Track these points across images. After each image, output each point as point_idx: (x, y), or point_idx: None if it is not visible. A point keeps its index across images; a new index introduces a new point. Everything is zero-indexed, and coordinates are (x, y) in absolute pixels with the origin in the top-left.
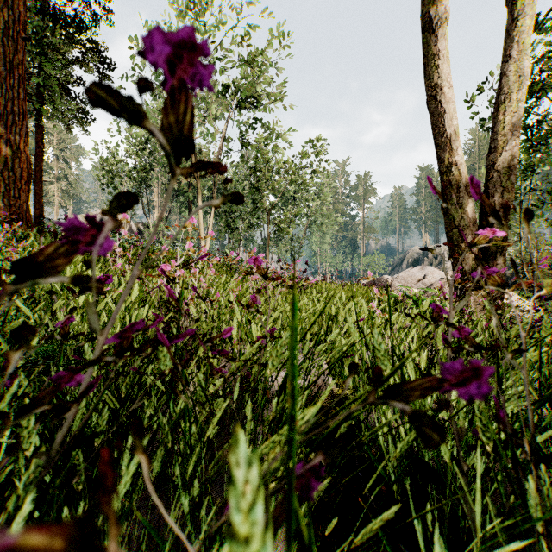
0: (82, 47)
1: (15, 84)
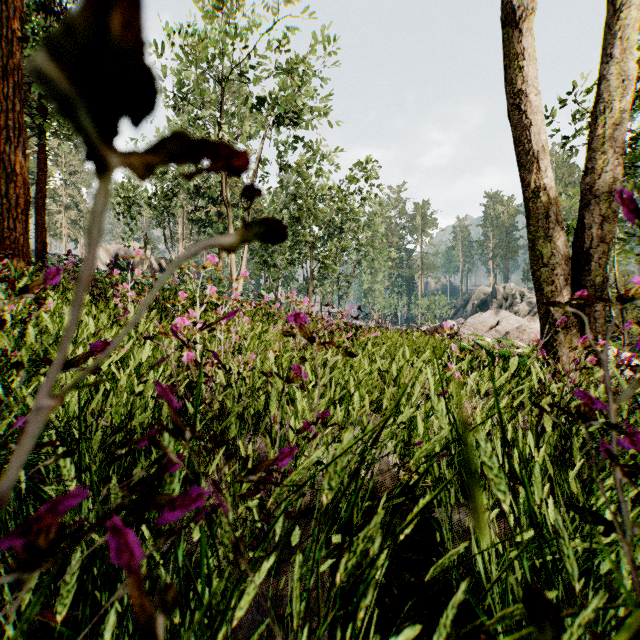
0: None
1: (9, 94)
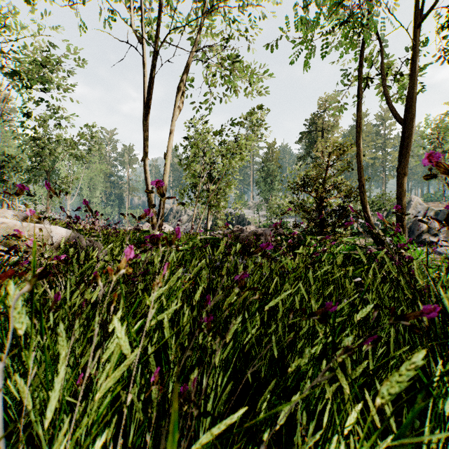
0: None
1: None
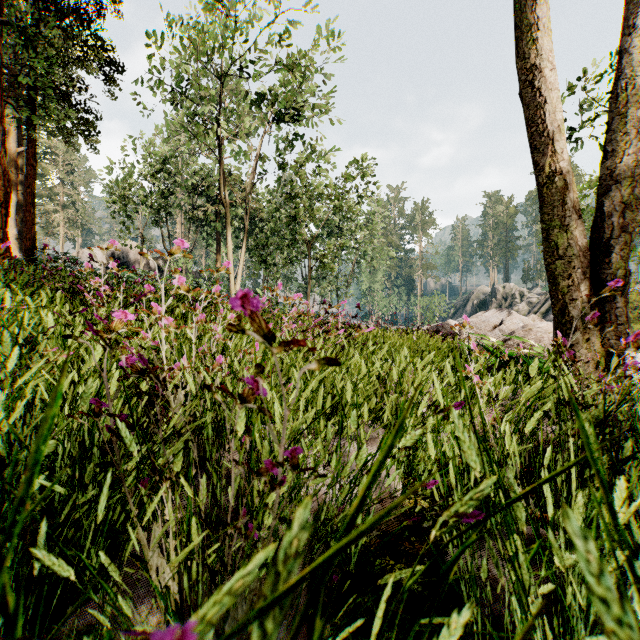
0: (84, 43)
1: None
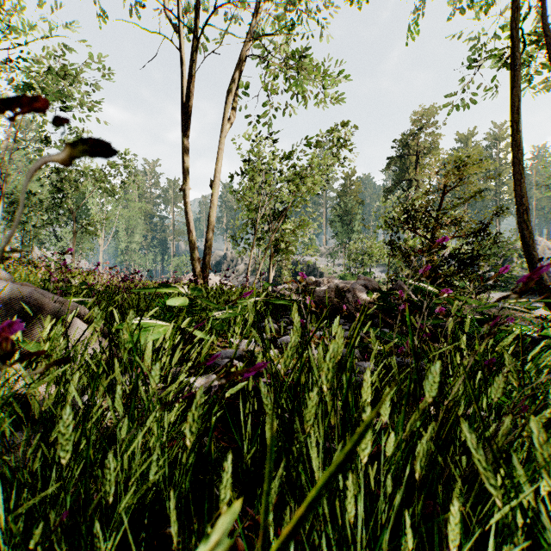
0: None
1: None
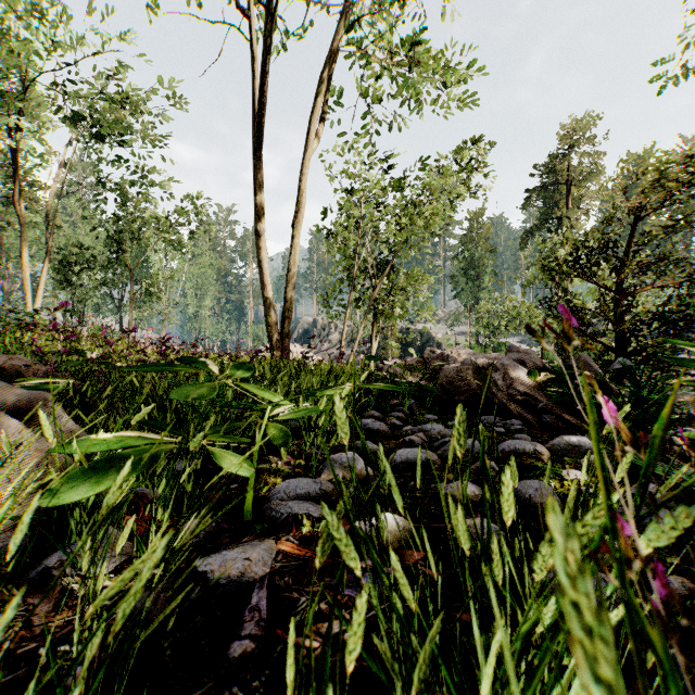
0: None
1: None
